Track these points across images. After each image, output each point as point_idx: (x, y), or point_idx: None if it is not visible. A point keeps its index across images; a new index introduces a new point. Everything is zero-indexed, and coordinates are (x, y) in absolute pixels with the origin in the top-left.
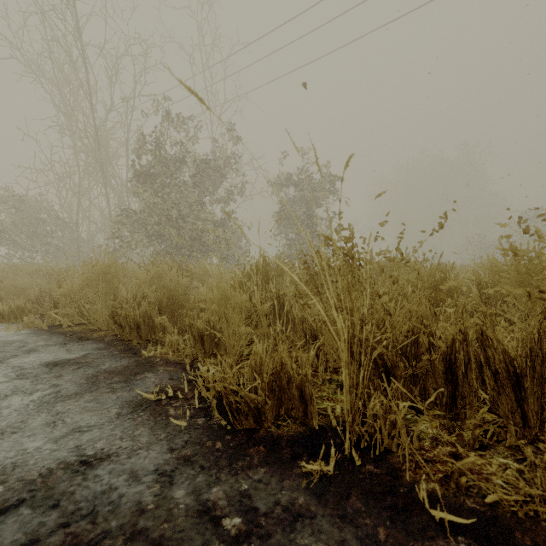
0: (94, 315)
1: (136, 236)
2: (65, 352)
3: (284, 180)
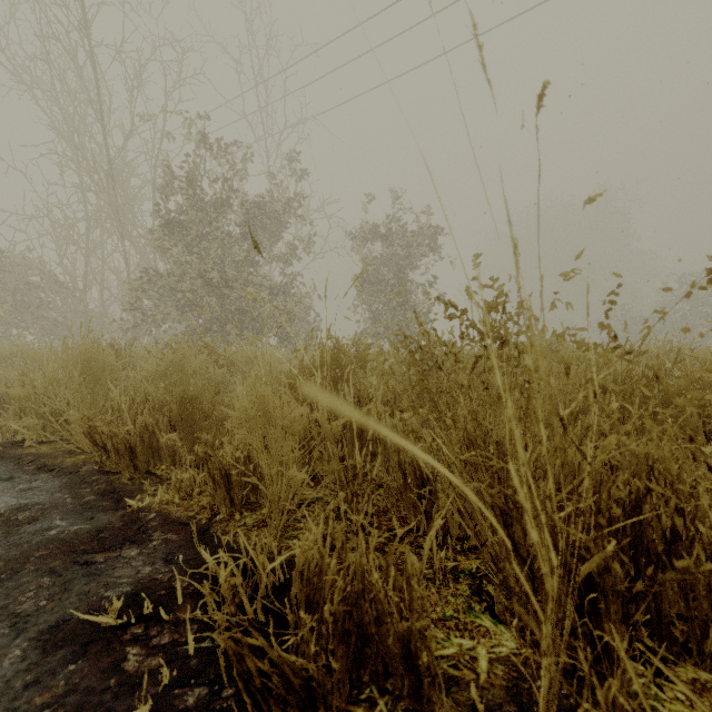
0: (70, 428)
1: (163, 307)
2: (6, 496)
3: (367, 232)
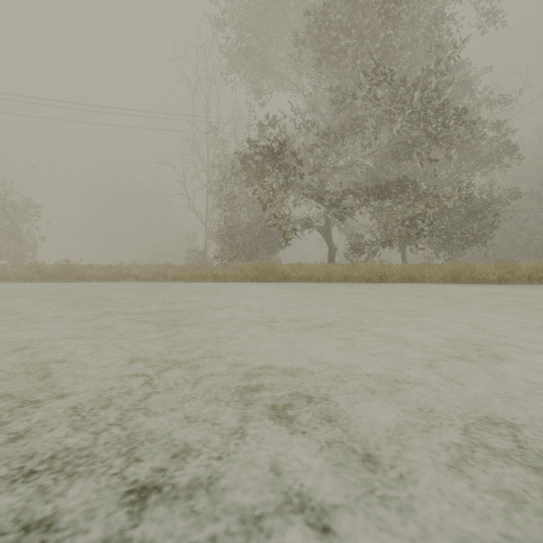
0: None
1: None
2: None
3: None
